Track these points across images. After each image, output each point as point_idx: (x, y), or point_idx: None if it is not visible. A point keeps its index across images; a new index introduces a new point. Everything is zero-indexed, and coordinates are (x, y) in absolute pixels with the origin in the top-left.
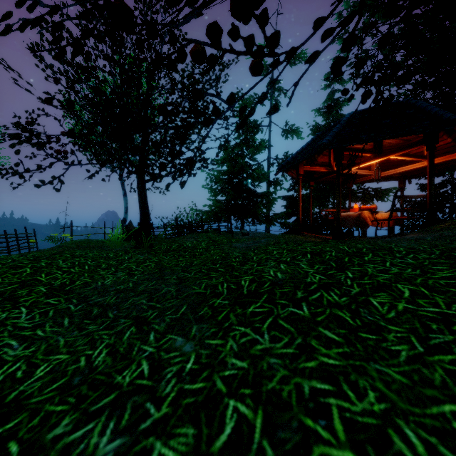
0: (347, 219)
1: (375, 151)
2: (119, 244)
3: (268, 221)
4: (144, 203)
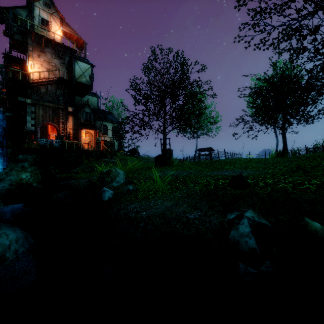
0: None
1: None
2: (273, 156)
3: None
4: (284, 139)
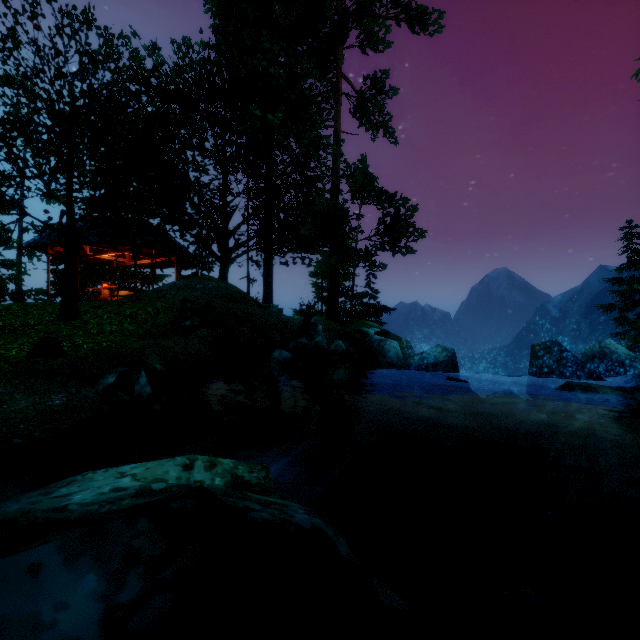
0: (95, 295)
1: (110, 248)
2: None
3: (18, 296)
4: None
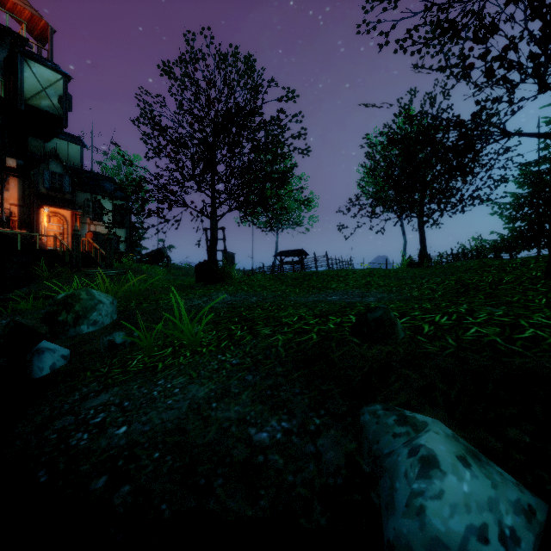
0: None
1: None
2: (405, 266)
3: None
4: (423, 237)
